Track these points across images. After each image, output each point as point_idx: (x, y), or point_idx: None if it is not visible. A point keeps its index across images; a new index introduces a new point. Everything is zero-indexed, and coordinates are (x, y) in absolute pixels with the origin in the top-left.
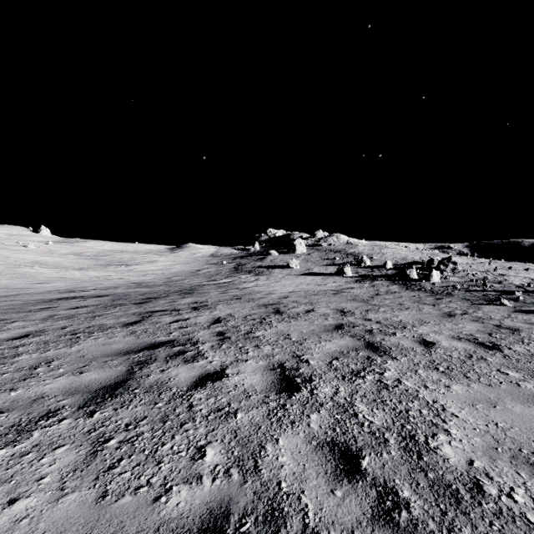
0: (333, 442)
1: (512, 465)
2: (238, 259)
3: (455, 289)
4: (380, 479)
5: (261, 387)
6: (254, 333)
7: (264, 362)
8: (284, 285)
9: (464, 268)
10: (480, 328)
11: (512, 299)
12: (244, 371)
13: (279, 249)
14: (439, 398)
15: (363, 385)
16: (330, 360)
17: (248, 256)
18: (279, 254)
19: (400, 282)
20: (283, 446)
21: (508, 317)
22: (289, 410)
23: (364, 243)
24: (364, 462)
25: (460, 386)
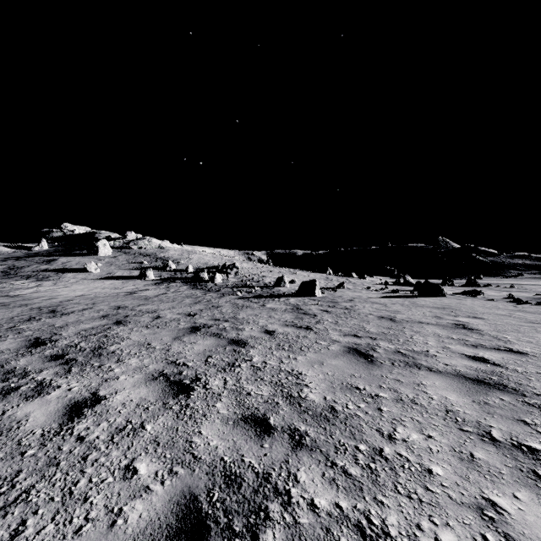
0: (55, 355)
1: (135, 346)
2: (10, 260)
3: (227, 287)
4: (71, 358)
5: (15, 348)
6: (18, 327)
7: (22, 339)
8: (75, 290)
9: (244, 271)
10: (202, 308)
11: (250, 291)
12: (2, 344)
13: (77, 250)
14: (131, 335)
15: (92, 337)
16: (80, 332)
17: (28, 257)
18: (75, 256)
19: (192, 283)
20: (22, 360)
21: (228, 301)
22: (33, 352)
23: (176, 248)
24: (67, 356)
25: (149, 331)
